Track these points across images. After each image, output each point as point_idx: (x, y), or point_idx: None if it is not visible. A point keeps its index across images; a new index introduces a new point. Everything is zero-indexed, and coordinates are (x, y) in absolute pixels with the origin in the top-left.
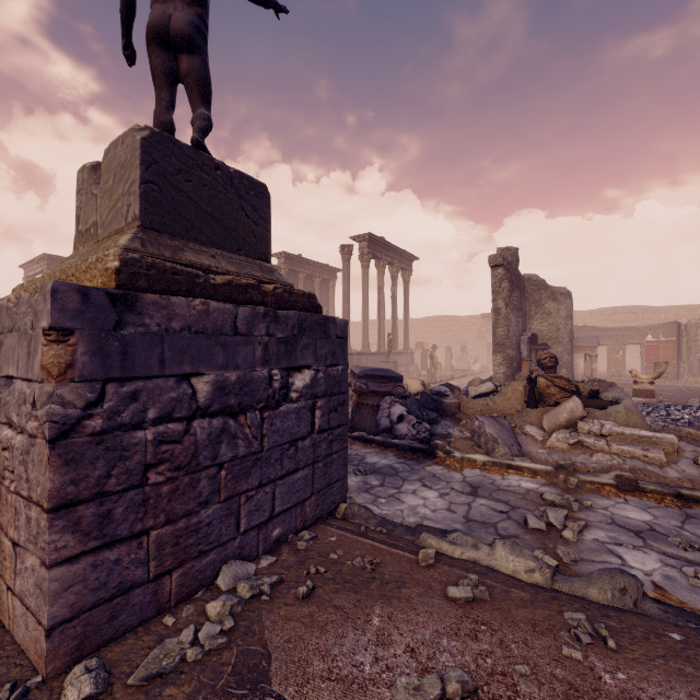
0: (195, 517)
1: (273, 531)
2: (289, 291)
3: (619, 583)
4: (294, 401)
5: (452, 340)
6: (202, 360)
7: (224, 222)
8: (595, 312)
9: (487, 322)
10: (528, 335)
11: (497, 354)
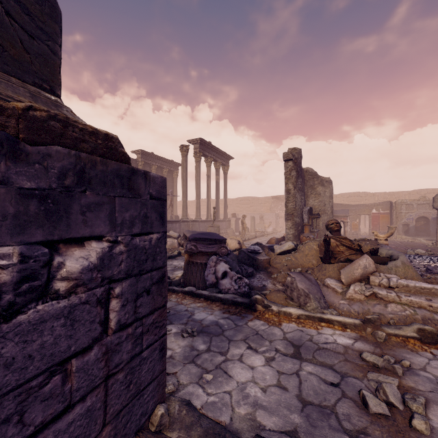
0: None
1: None
2: (63, 120)
3: None
4: (63, 296)
5: (254, 212)
6: None
7: None
8: (339, 195)
9: (275, 201)
10: (308, 208)
11: (288, 221)
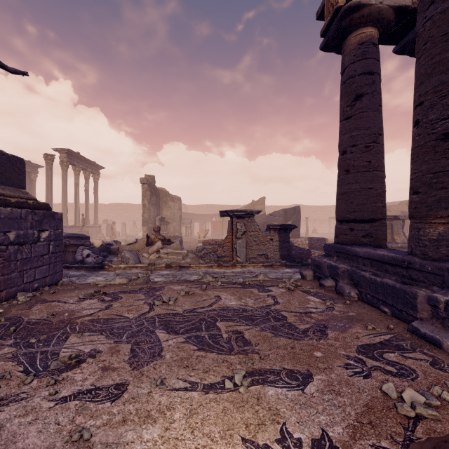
0: (10, 276)
1: (35, 285)
2: (39, 203)
3: (144, 278)
4: (42, 242)
5: (128, 218)
6: (11, 227)
7: (6, 175)
8: (200, 206)
9: None
10: (159, 217)
11: (144, 226)
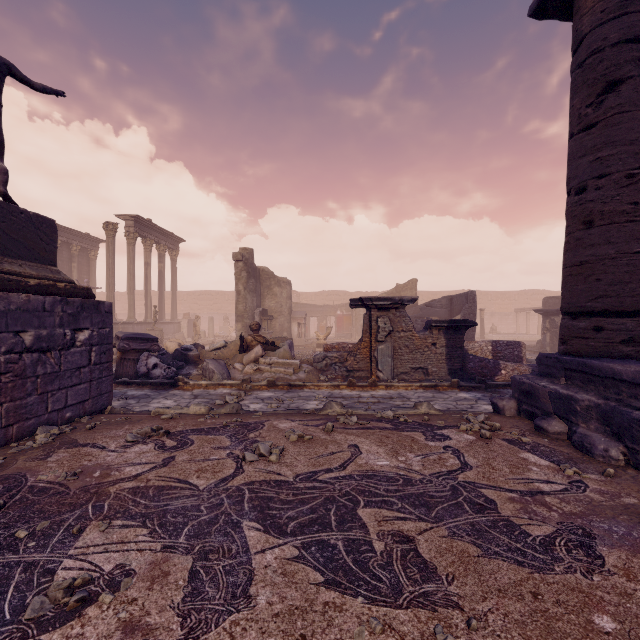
0: (24, 401)
1: (67, 414)
2: (74, 287)
3: (232, 405)
4: (79, 347)
5: (218, 312)
6: (27, 324)
7: (26, 244)
8: (318, 293)
9: None
10: (260, 309)
11: (238, 323)
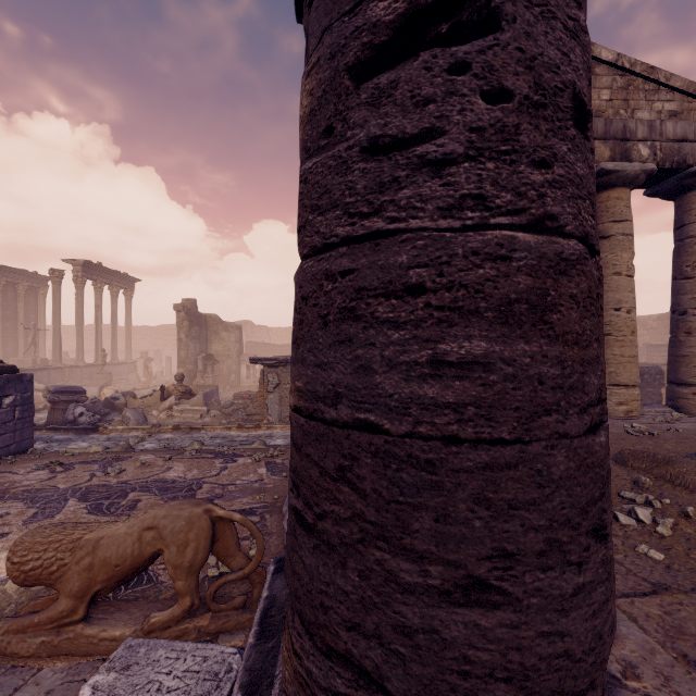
0: None
1: None
2: (2, 367)
3: (123, 446)
4: (5, 408)
5: None
6: None
7: None
8: (289, 329)
9: None
10: (203, 355)
11: (180, 368)
